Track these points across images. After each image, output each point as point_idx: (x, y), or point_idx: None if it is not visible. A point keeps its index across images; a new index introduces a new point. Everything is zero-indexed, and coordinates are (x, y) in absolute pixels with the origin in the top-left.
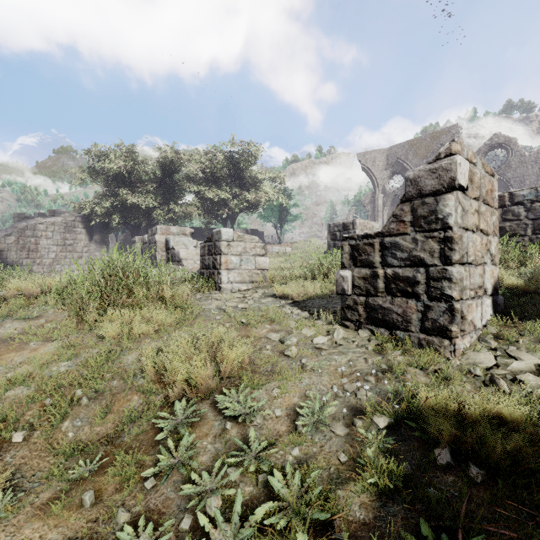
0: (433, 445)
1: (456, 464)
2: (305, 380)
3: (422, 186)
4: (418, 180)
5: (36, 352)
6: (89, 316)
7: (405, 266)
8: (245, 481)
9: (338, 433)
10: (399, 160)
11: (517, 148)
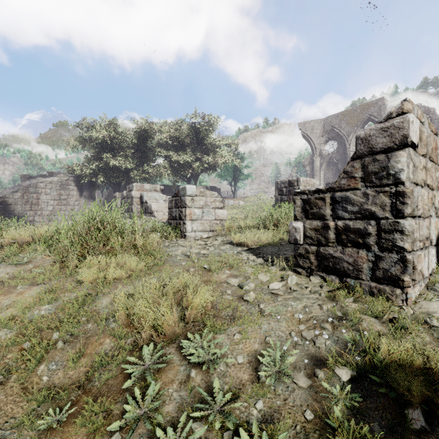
0: (402, 404)
1: (430, 428)
2: (264, 325)
3: (373, 143)
4: (369, 139)
5: (22, 295)
6: (71, 262)
7: (356, 218)
8: (210, 437)
9: (301, 385)
10: (334, 128)
11: (435, 117)
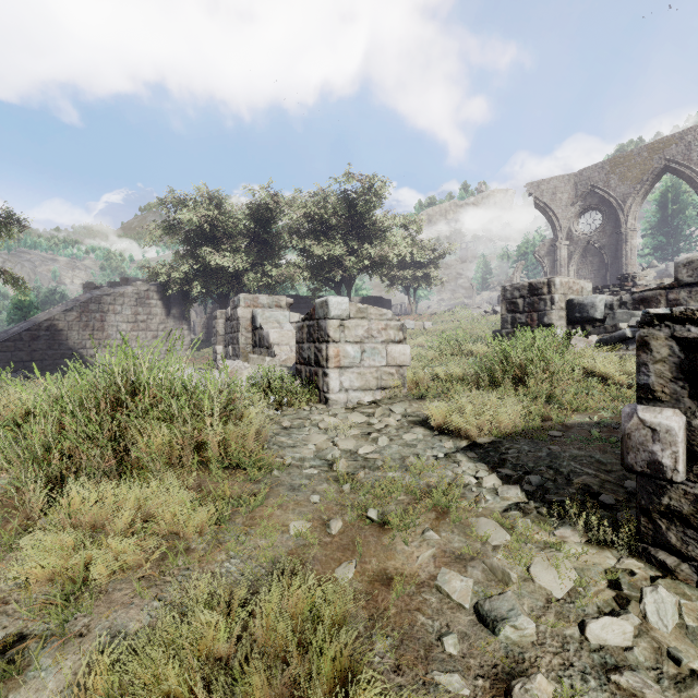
0: None
1: None
2: None
3: None
4: None
5: None
6: (28, 503)
7: None
8: None
9: None
10: (595, 189)
11: None
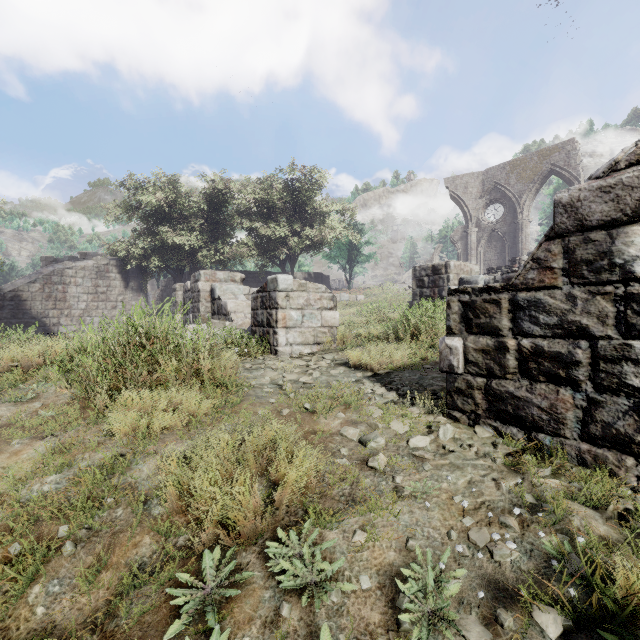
0: None
1: None
2: (404, 515)
3: (584, 213)
4: (577, 205)
5: (17, 457)
6: (97, 401)
7: (554, 336)
8: None
9: None
10: (498, 186)
11: None
